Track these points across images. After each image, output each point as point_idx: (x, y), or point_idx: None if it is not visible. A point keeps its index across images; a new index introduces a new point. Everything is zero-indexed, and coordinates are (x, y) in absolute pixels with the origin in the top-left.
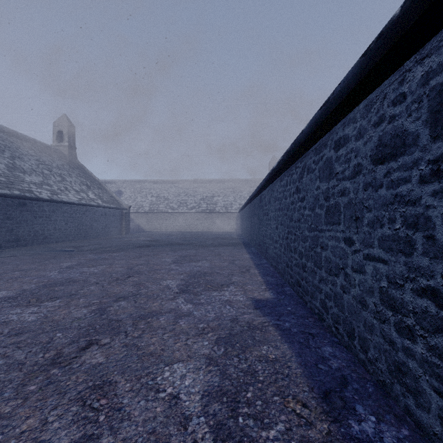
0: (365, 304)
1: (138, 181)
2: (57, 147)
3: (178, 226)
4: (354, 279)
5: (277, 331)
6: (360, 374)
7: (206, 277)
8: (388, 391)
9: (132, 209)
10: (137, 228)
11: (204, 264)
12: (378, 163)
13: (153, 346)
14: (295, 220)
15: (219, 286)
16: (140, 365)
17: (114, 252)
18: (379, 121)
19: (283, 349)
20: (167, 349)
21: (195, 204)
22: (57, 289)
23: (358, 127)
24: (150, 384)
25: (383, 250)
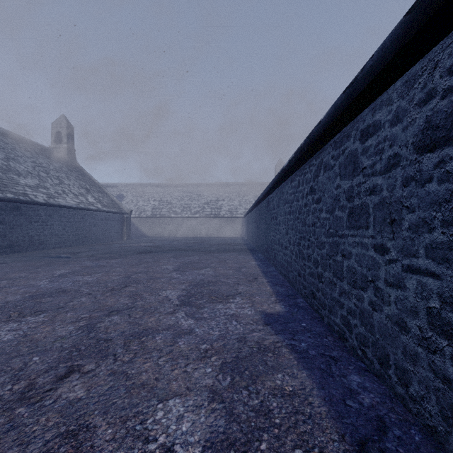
0: (404, 327)
1: (140, 184)
2: (56, 149)
3: (181, 231)
4: (389, 295)
5: (293, 353)
6: (399, 414)
7: (210, 286)
8: (441, 441)
9: (134, 213)
10: (139, 233)
11: (208, 271)
12: (425, 151)
13: (145, 374)
14: (309, 224)
15: (224, 298)
16: (128, 401)
17: (112, 258)
18: (427, 98)
19: (301, 379)
20: (162, 379)
21: (199, 208)
22: (44, 301)
23: (394, 109)
24: (138, 430)
25: (432, 261)
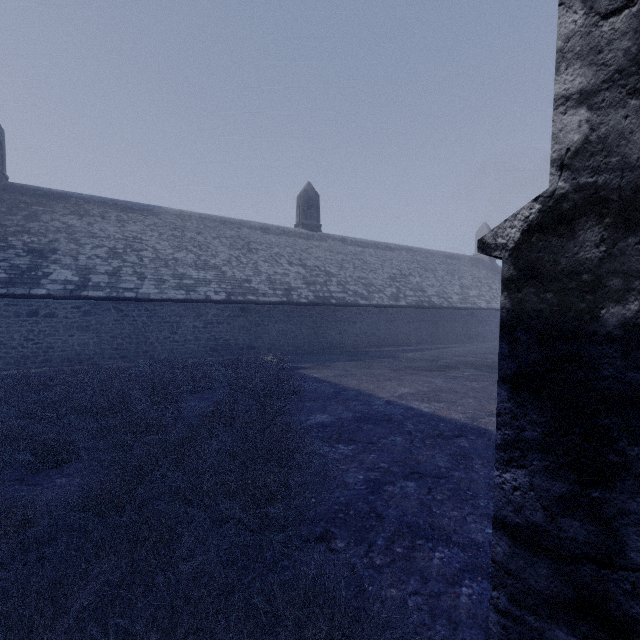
0: None
1: None
2: (478, 256)
3: None
4: None
5: None
6: None
7: None
8: None
9: None
10: None
11: None
12: None
13: None
14: None
15: None
16: None
17: None
18: None
19: None
20: None
21: None
22: None
23: None
24: None
25: None
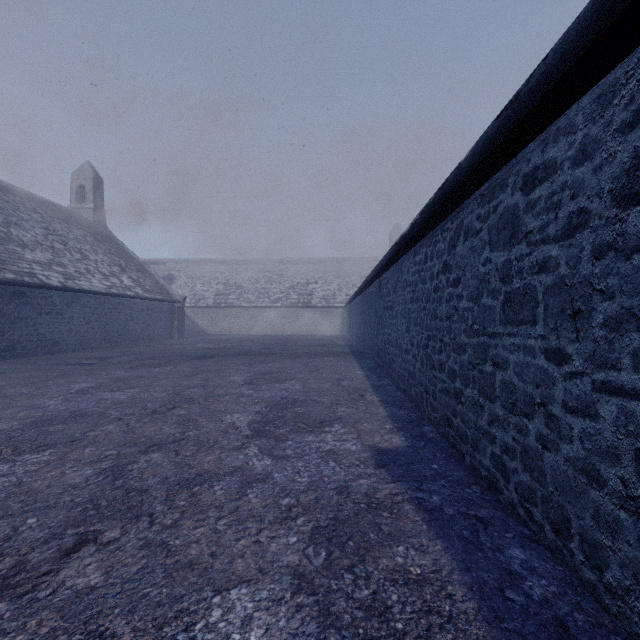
0: (596, 478)
1: (198, 260)
2: (77, 210)
3: (256, 327)
4: (570, 428)
5: (420, 512)
6: (590, 613)
7: (296, 408)
8: None
9: (189, 302)
10: (196, 330)
11: (293, 385)
12: (632, 203)
13: (196, 546)
14: (442, 317)
15: (316, 425)
16: (167, 591)
17: (157, 366)
18: (636, 119)
19: (434, 554)
20: (221, 554)
21: (281, 295)
22: (53, 430)
23: (579, 140)
24: None
25: None
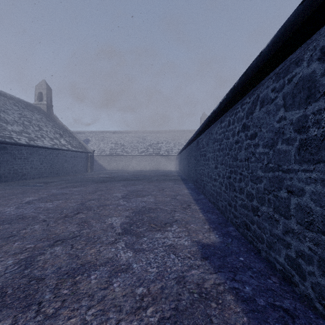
0: None
1: (101, 131)
2: (38, 105)
3: (131, 166)
4: None
5: (239, 303)
6: None
7: (150, 213)
8: None
9: (96, 153)
10: (100, 167)
11: (149, 199)
12: None
13: None
14: (242, 159)
15: (162, 225)
16: None
17: (75, 187)
18: None
19: None
20: None
21: (144, 149)
22: (1, 228)
23: None
24: None
25: None
